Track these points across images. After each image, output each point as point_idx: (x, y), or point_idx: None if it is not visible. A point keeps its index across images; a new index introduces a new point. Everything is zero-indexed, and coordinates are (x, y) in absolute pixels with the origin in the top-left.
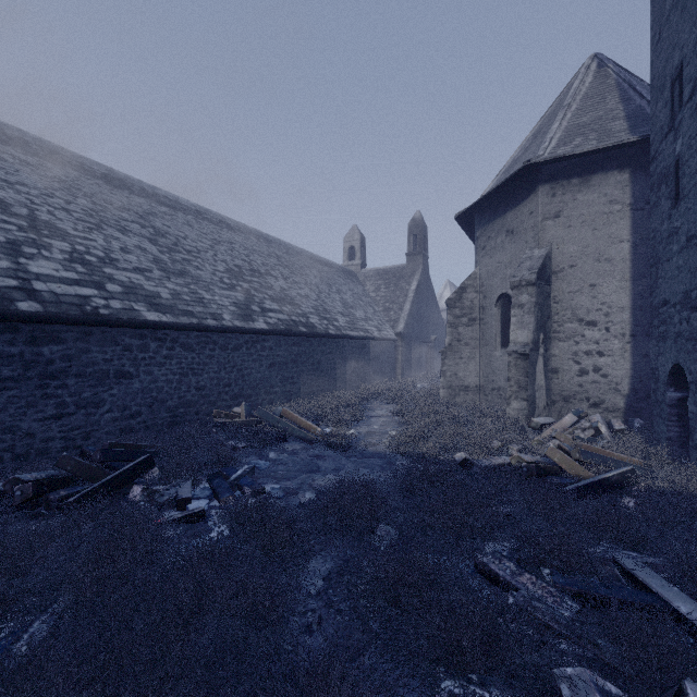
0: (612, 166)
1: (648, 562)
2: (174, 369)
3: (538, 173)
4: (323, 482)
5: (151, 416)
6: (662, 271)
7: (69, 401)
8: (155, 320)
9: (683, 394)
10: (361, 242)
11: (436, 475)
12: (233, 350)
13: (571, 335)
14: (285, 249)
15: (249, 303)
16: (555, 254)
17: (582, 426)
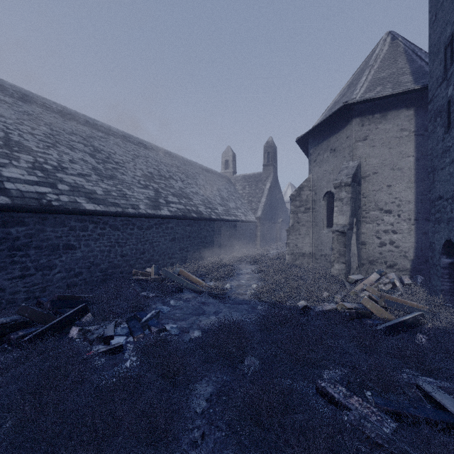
0: (402, 105)
1: (441, 386)
2: (105, 243)
3: (352, 110)
4: (207, 323)
5: (89, 275)
6: (438, 176)
7: (30, 265)
8: (91, 209)
9: (452, 260)
10: (232, 157)
11: (286, 318)
12: (146, 229)
13: (374, 220)
14: (183, 162)
15: (158, 197)
16: (364, 165)
17: (383, 281)
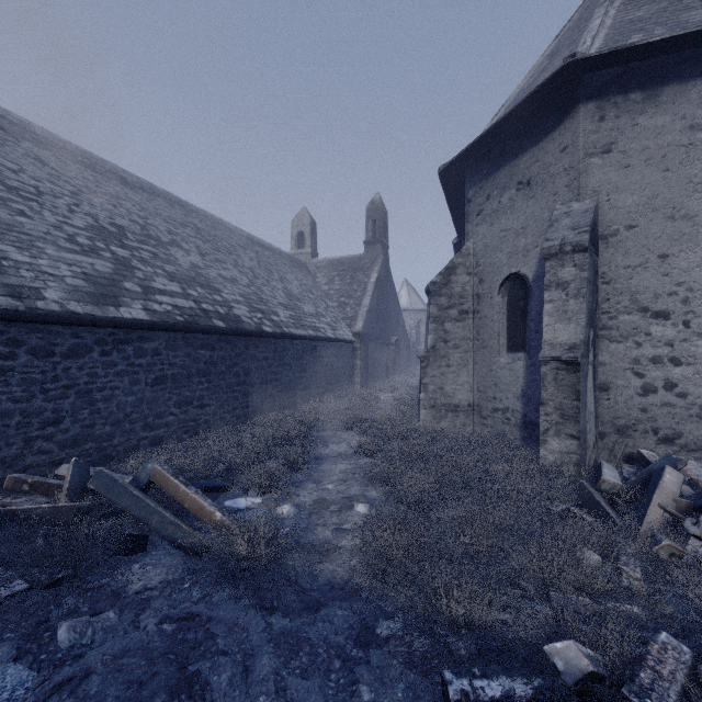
0: (694, 71)
1: None
2: None
3: (577, 86)
4: None
5: None
6: None
7: None
8: None
9: None
10: (311, 227)
11: None
12: (67, 356)
13: (629, 333)
14: (212, 223)
15: (121, 277)
16: (605, 208)
17: None
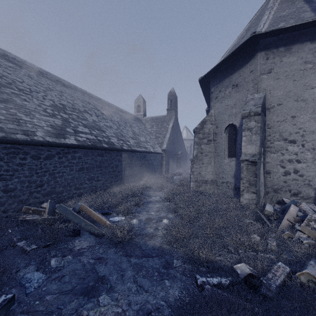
0: (306, 39)
1: None
2: None
3: (257, 45)
4: None
5: None
6: None
7: None
8: None
9: None
10: (143, 103)
11: None
12: (45, 159)
13: (279, 149)
14: (100, 102)
15: (65, 126)
16: (268, 96)
17: (312, 217)
